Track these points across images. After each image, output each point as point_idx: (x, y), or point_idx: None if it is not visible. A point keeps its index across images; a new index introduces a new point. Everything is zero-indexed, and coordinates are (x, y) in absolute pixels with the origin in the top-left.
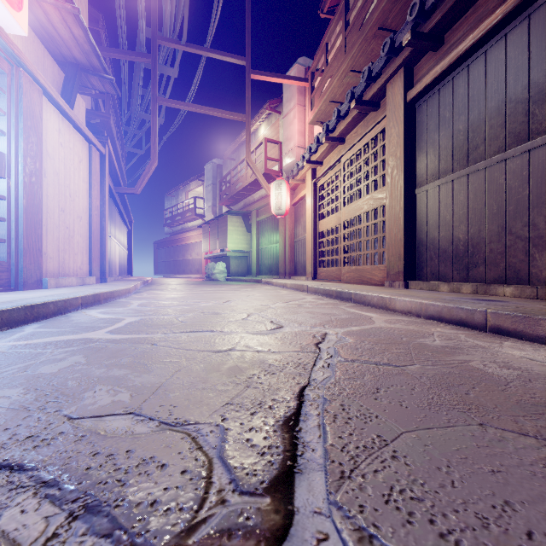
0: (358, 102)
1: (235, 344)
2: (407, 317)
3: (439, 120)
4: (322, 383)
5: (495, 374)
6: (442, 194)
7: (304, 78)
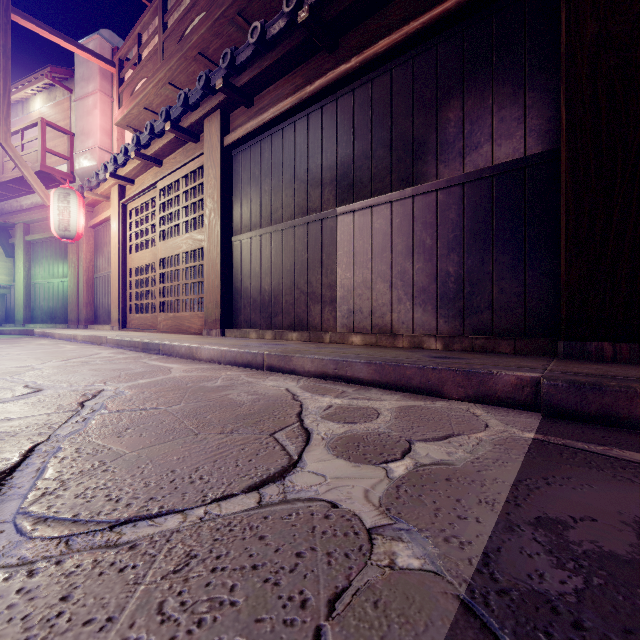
0: (174, 126)
1: None
2: (209, 365)
3: (251, 175)
4: (66, 436)
5: (240, 400)
6: (253, 247)
7: (109, 60)
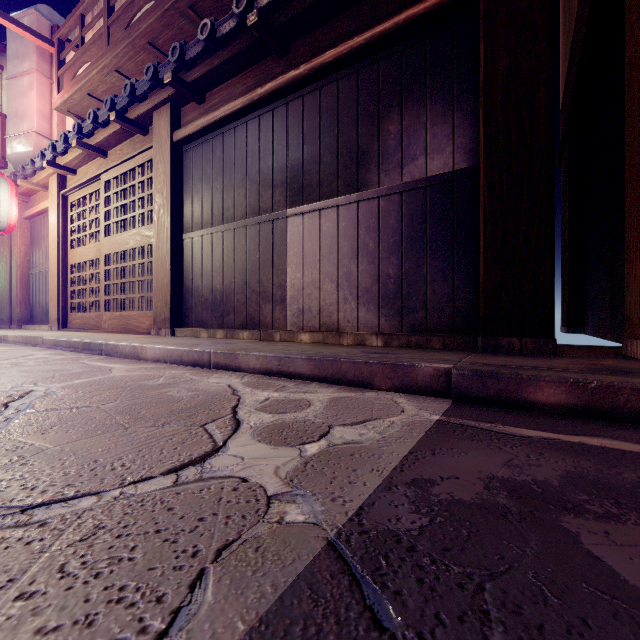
0: (120, 117)
1: None
2: (154, 364)
3: (203, 173)
4: None
5: (179, 396)
6: (205, 245)
7: (48, 39)
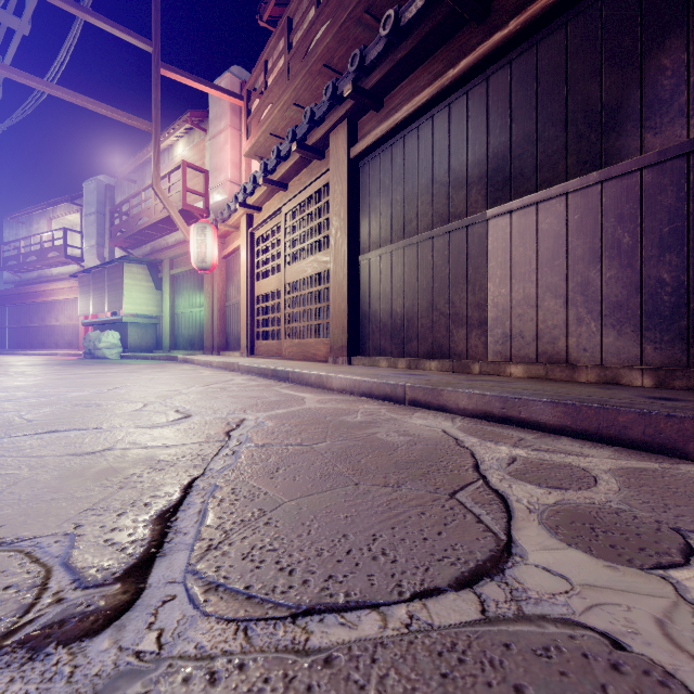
0: (300, 146)
1: (116, 442)
2: (341, 396)
3: (380, 186)
4: (220, 471)
5: (392, 441)
6: (383, 265)
7: (238, 95)
